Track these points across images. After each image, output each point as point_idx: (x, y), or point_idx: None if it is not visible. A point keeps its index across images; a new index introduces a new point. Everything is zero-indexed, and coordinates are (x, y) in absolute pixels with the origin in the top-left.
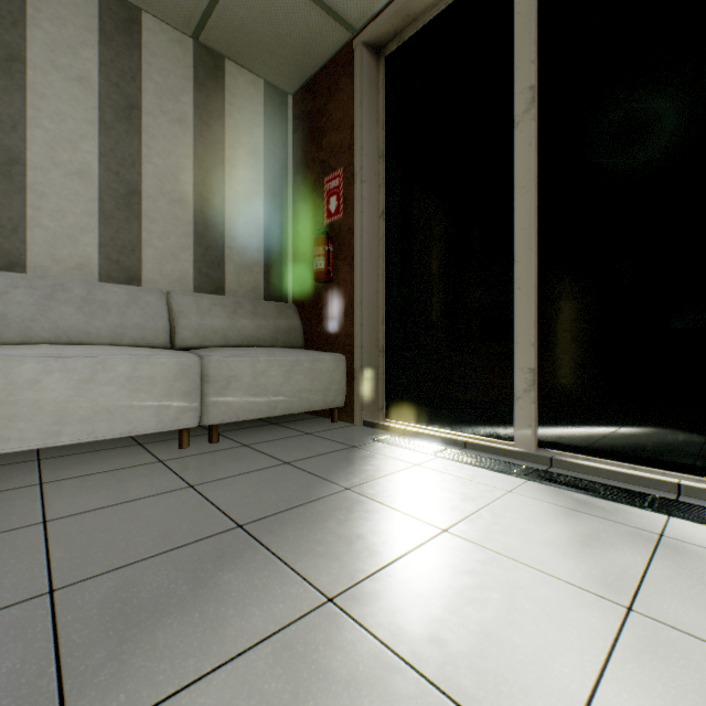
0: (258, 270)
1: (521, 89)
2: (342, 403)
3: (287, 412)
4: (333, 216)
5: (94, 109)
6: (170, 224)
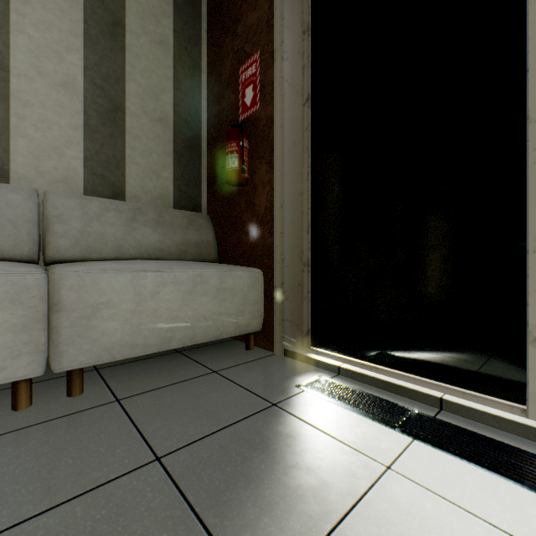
0: (167, 176)
1: None
2: (259, 326)
3: (187, 342)
4: (249, 109)
5: None
6: (51, 111)
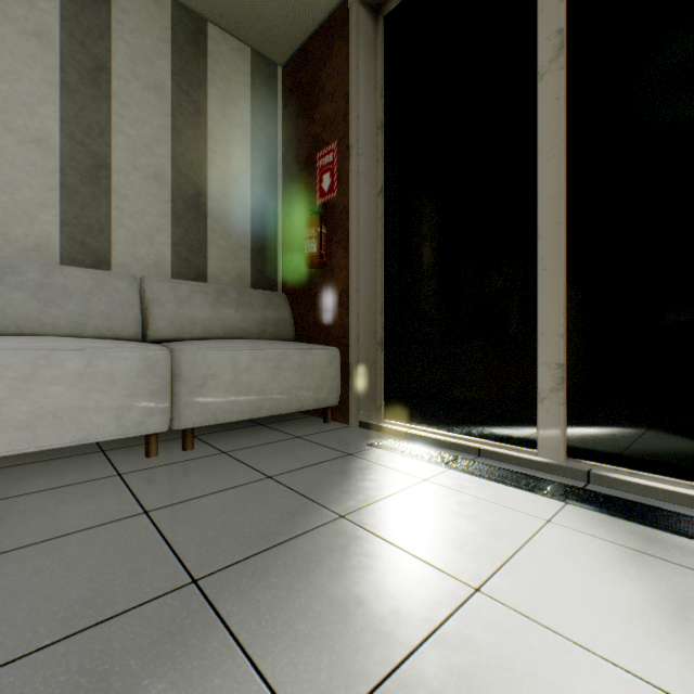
0: (245, 256)
1: (546, 34)
2: (336, 401)
3: (274, 412)
4: (326, 195)
5: (54, 69)
6: (144, 202)
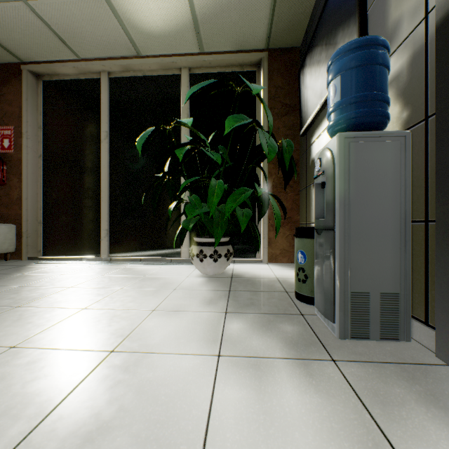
0: None
1: (103, 130)
2: (14, 250)
3: None
4: (7, 150)
5: None
6: None
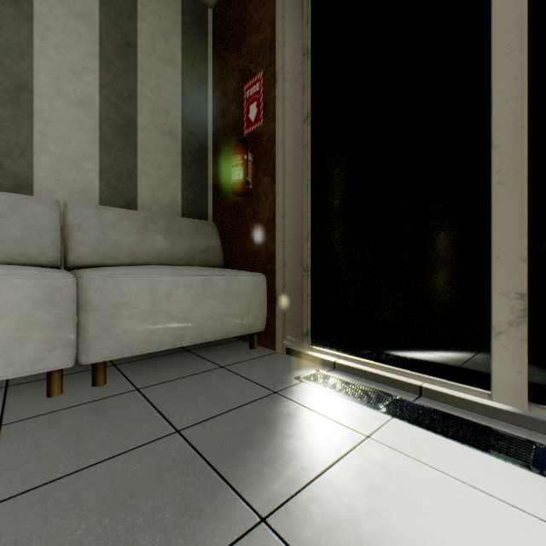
0: (175, 186)
1: None
2: (262, 327)
3: (197, 340)
4: (253, 125)
5: None
6: (70, 128)
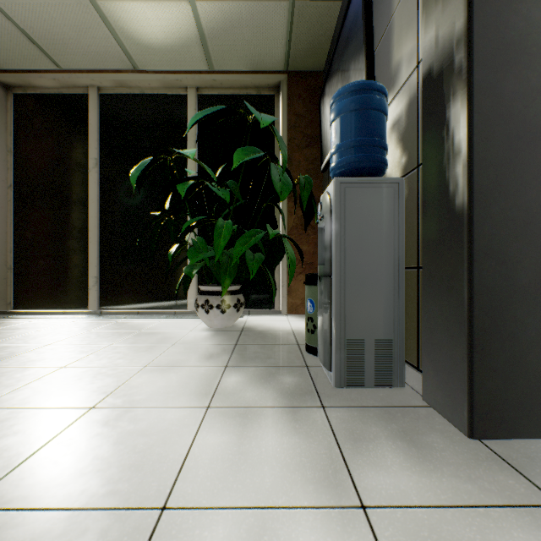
0: None
1: (92, 157)
2: None
3: None
4: None
5: None
6: None
